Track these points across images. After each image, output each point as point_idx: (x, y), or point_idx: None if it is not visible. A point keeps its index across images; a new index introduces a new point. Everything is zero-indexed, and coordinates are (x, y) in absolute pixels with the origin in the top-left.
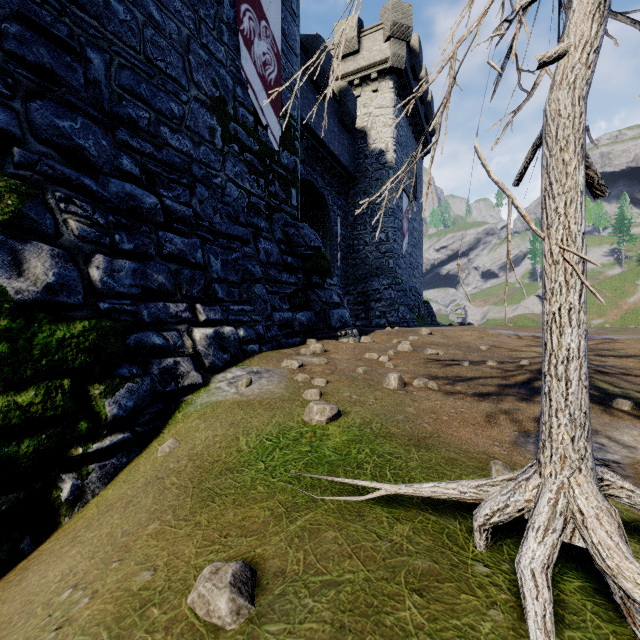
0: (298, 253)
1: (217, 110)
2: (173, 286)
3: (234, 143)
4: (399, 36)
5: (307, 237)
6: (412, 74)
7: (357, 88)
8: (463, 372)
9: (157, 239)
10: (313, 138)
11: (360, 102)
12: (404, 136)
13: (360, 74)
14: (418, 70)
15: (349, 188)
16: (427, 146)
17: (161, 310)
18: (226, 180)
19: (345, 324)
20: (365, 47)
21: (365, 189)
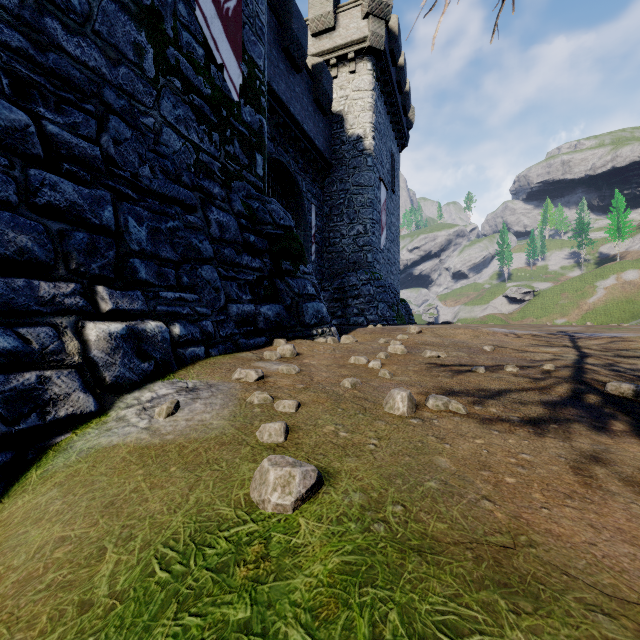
0: (264, 232)
1: (147, 23)
2: (50, 254)
3: (174, 76)
4: (378, 14)
5: (275, 213)
6: (391, 59)
7: (333, 68)
8: (484, 382)
9: (25, 179)
10: (285, 114)
11: (336, 84)
12: (382, 124)
13: (336, 53)
14: (397, 55)
15: (325, 176)
16: (404, 139)
17: (19, 291)
18: (162, 123)
19: (322, 320)
20: (342, 24)
21: (342, 177)
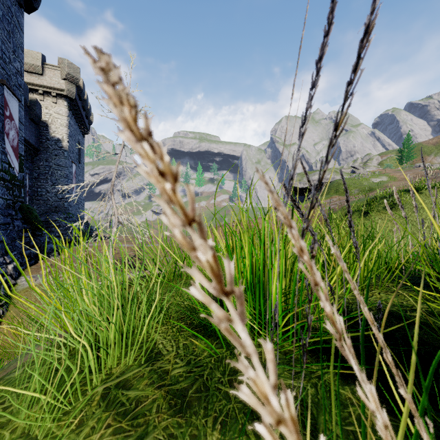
0: (28, 221)
1: None
2: None
3: (2, 180)
4: (71, 81)
5: (32, 213)
6: (79, 97)
7: (41, 95)
8: None
9: None
10: None
11: (43, 104)
12: (73, 130)
13: (43, 89)
14: (82, 97)
15: (35, 156)
16: (87, 130)
17: None
18: None
19: (53, 250)
20: (47, 74)
21: (47, 158)
